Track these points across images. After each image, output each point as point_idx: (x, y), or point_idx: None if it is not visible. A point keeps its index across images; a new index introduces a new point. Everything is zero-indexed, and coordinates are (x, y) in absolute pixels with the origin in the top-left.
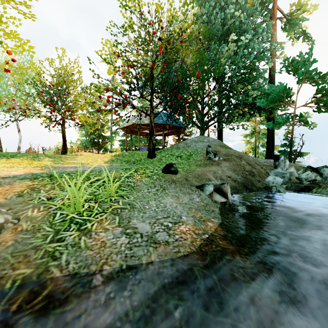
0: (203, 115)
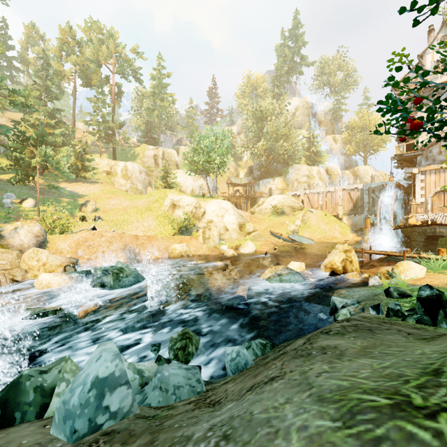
0: None
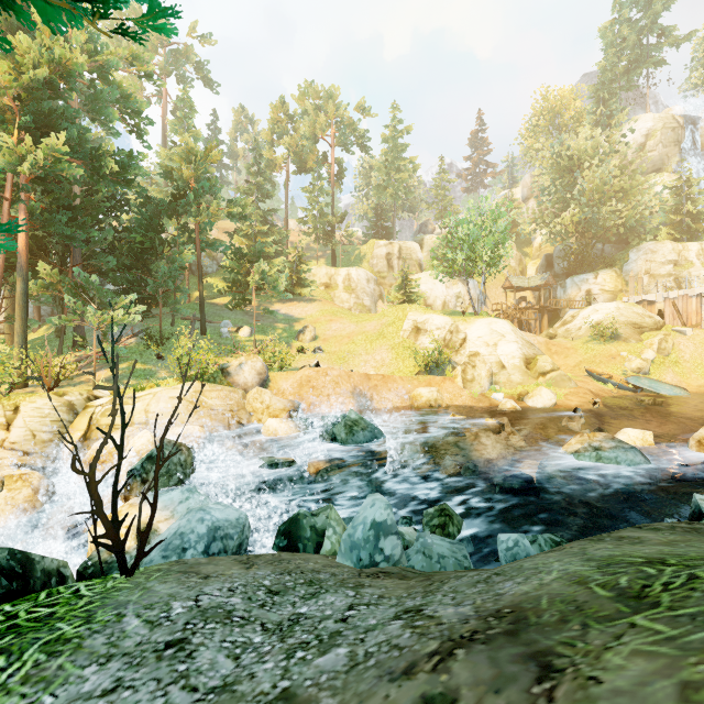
0: None
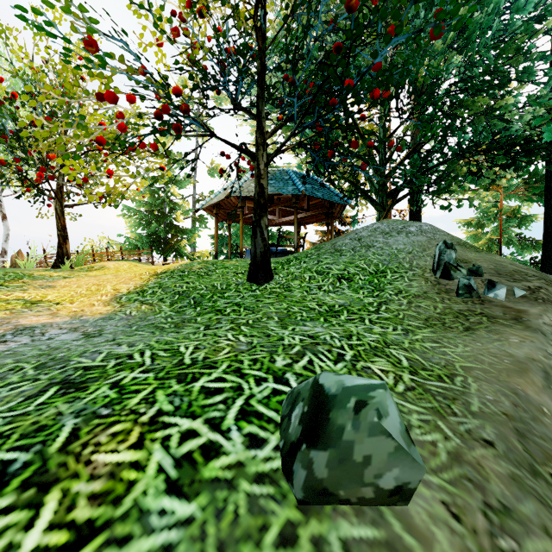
0: (384, 177)
